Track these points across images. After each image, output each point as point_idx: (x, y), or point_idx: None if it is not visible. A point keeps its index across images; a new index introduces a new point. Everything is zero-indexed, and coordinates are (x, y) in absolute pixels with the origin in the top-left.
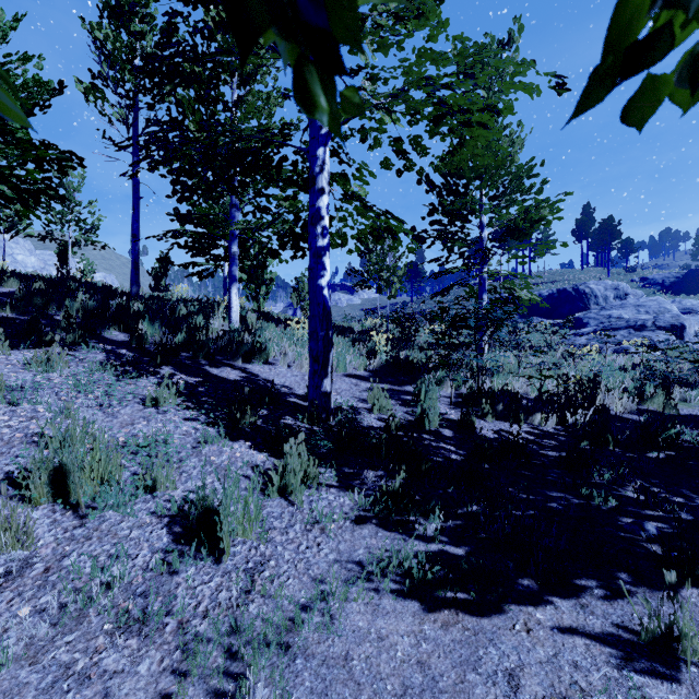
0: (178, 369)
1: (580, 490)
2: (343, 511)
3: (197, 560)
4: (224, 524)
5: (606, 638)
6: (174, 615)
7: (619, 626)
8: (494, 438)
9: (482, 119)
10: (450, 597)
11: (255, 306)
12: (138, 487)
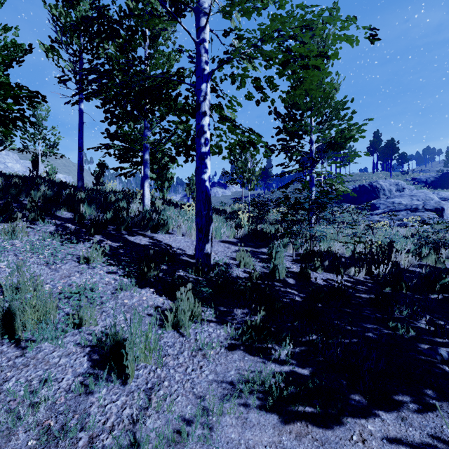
0: (106, 237)
1: (388, 323)
2: (219, 340)
3: (108, 383)
4: (129, 355)
5: (425, 448)
6: (86, 430)
7: (434, 437)
8: (323, 285)
9: (316, 63)
10: (301, 411)
11: (160, 195)
12: (68, 324)
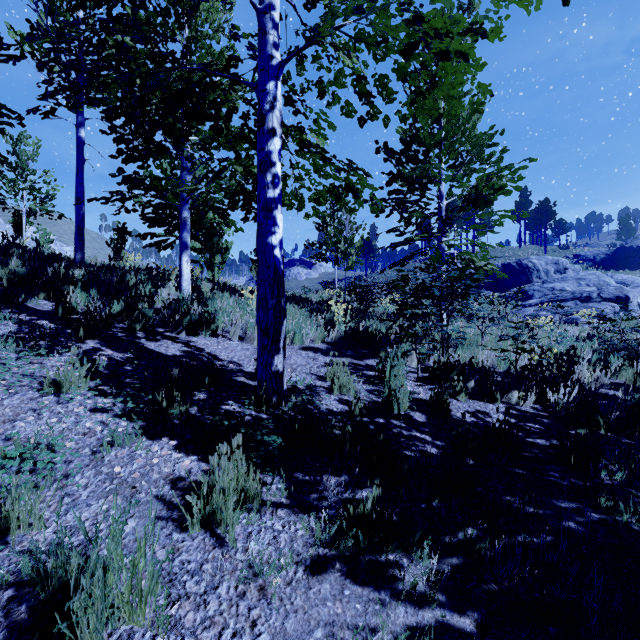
0: (106, 343)
1: (598, 500)
2: (294, 550)
3: None
4: (82, 624)
5: None
6: None
7: None
8: (472, 422)
9: (462, 47)
10: None
11: (209, 275)
12: None
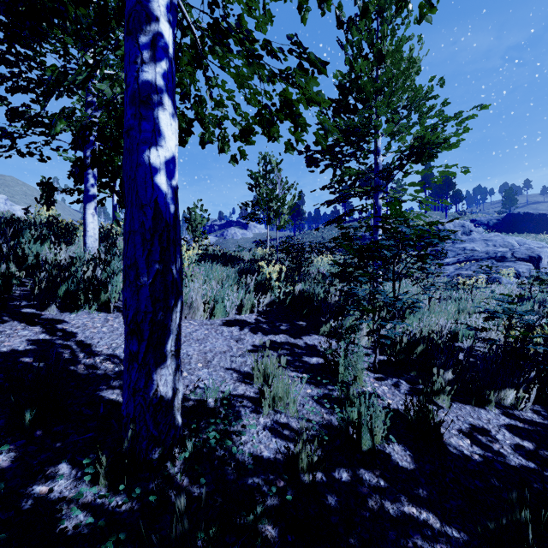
0: None
1: None
2: None
3: None
4: None
5: None
6: None
7: None
8: (481, 460)
9: None
10: None
11: None
12: None
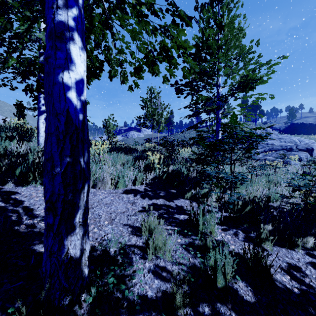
0: None
1: None
2: None
3: None
4: None
5: None
6: None
7: None
8: (299, 293)
9: None
10: None
11: None
12: None
